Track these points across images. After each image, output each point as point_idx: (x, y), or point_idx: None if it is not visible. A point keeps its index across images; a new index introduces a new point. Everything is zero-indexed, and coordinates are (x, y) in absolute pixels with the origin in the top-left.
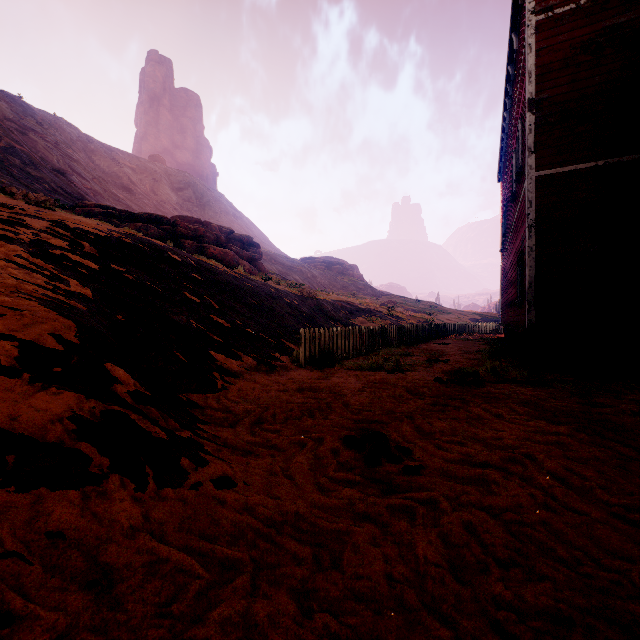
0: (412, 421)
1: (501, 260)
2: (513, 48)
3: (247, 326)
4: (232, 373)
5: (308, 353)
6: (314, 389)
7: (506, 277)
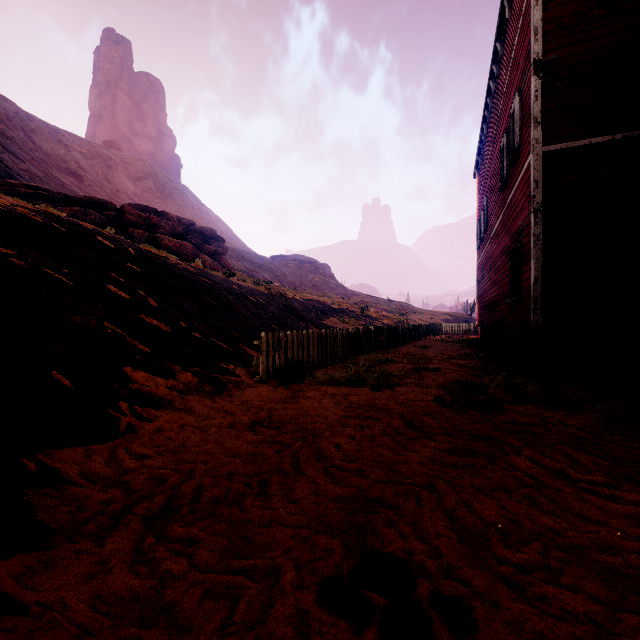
0: (435, 497)
1: (478, 259)
2: (503, 19)
3: (194, 329)
4: (154, 400)
5: (271, 363)
6: (275, 422)
7: (487, 275)
